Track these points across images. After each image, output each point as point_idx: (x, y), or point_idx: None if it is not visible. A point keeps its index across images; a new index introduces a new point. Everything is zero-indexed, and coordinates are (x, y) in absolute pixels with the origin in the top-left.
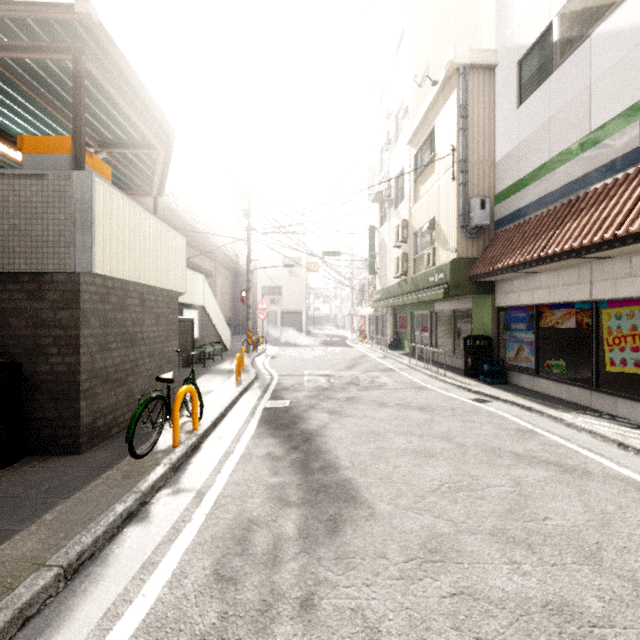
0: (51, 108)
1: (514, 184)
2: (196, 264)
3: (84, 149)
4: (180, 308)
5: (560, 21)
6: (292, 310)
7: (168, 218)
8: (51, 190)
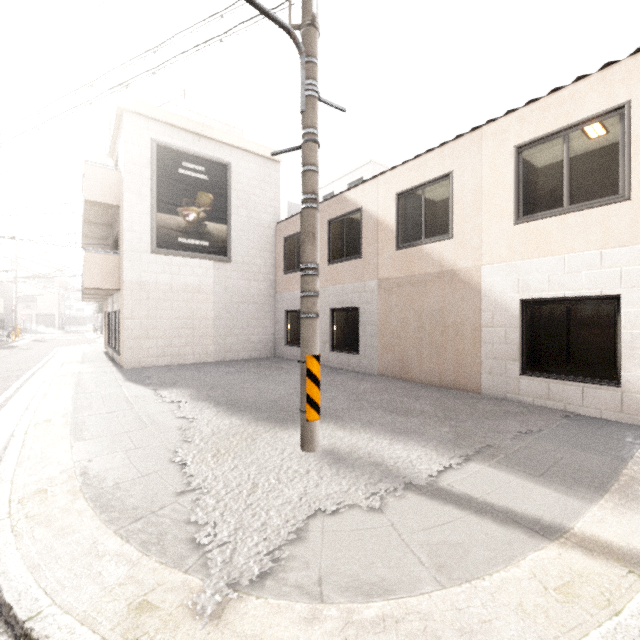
0: None
1: None
2: None
3: None
4: None
5: None
6: (46, 313)
7: None
8: None
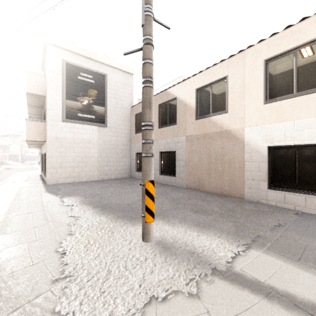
0: None
1: None
2: None
3: None
4: None
5: None
6: (14, 154)
7: None
8: None
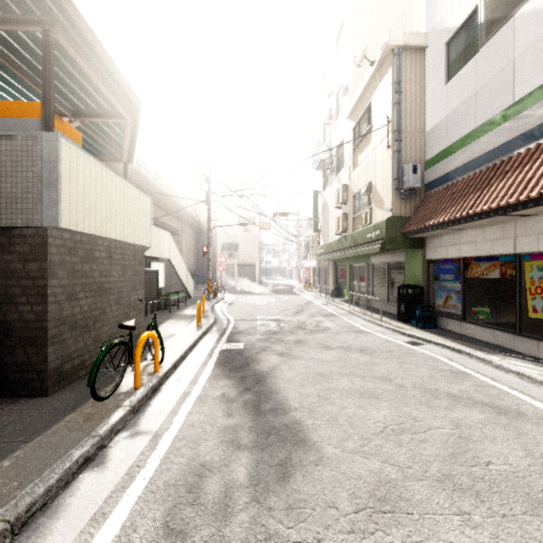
0: (27, 79)
1: (443, 151)
2: (164, 223)
3: (53, 114)
4: (148, 261)
5: (485, 4)
6: (247, 263)
7: (139, 183)
8: (19, 150)
